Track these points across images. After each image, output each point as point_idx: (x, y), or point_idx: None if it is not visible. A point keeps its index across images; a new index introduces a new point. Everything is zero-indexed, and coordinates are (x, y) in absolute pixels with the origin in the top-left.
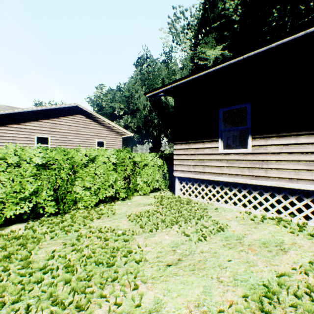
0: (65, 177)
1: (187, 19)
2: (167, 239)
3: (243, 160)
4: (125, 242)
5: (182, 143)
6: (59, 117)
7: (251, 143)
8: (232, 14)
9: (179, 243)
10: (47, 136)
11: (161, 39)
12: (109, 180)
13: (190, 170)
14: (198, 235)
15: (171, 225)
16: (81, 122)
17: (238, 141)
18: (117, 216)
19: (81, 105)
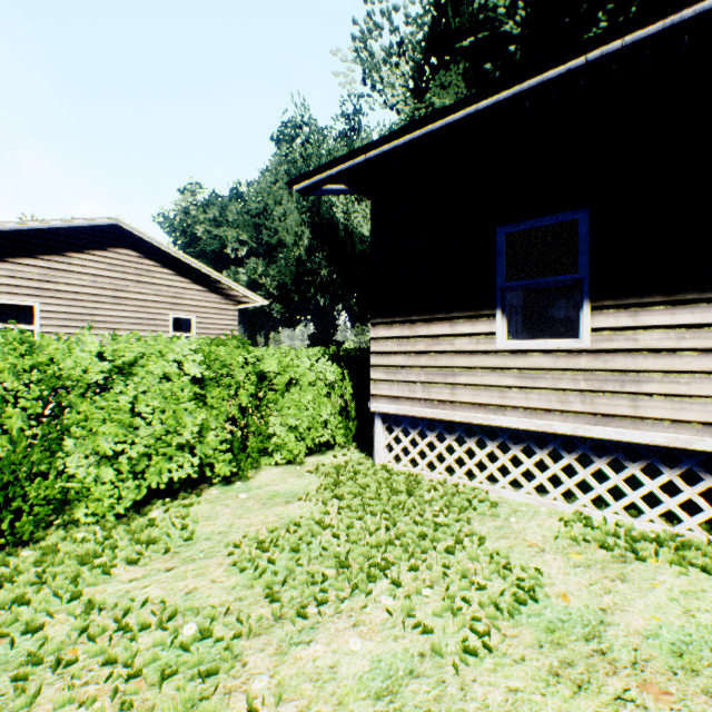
0: (19, 428)
1: (397, 30)
2: (355, 653)
3: (565, 370)
4: (202, 681)
5: (393, 323)
6: (66, 251)
7: (591, 322)
8: (504, 20)
9: (401, 673)
10: (32, 301)
11: (335, 74)
12: (182, 429)
13: (416, 397)
14: (461, 626)
15: (370, 582)
16: (128, 267)
17: (521, 320)
18: (197, 549)
19: (127, 224)
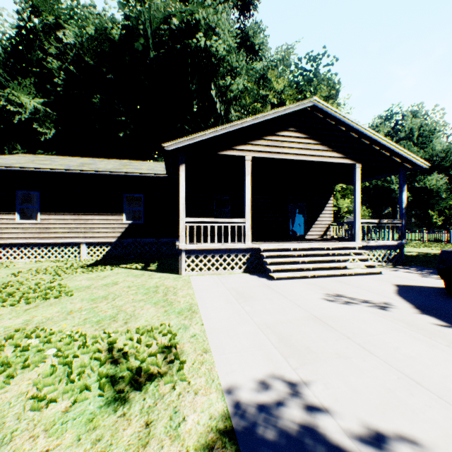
0: None
1: None
2: None
3: (35, 228)
4: None
5: None
6: None
7: (41, 217)
8: (56, 73)
9: None
10: None
11: None
12: None
13: None
14: None
15: None
16: None
17: None
18: None
19: None
